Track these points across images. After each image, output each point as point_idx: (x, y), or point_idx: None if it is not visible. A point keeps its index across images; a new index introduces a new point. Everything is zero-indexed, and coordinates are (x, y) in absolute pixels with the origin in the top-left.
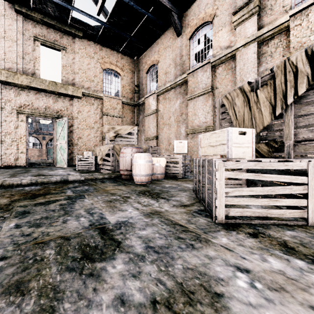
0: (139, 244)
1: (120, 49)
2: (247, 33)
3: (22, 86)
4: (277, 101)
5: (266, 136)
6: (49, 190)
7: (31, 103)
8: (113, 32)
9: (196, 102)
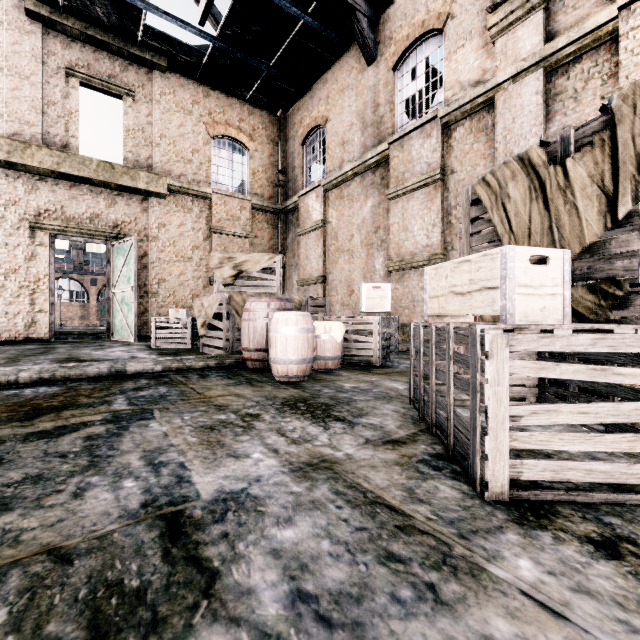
0: (271, 583)
1: (247, 95)
2: (520, 51)
3: (42, 172)
4: (622, 182)
5: (588, 269)
6: (76, 396)
7: (60, 207)
8: (232, 57)
9: (408, 203)
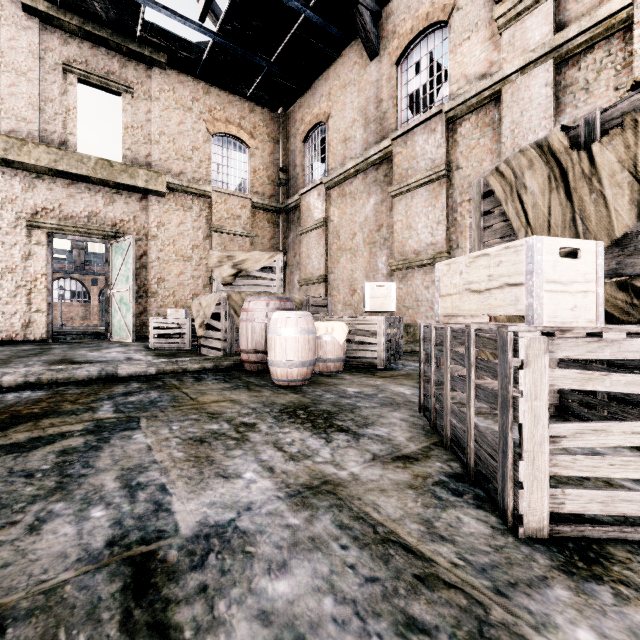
0: None
1: (248, 92)
2: (528, 42)
3: (39, 169)
4: None
5: (617, 264)
6: (60, 401)
7: (57, 205)
8: (233, 53)
9: (412, 200)
